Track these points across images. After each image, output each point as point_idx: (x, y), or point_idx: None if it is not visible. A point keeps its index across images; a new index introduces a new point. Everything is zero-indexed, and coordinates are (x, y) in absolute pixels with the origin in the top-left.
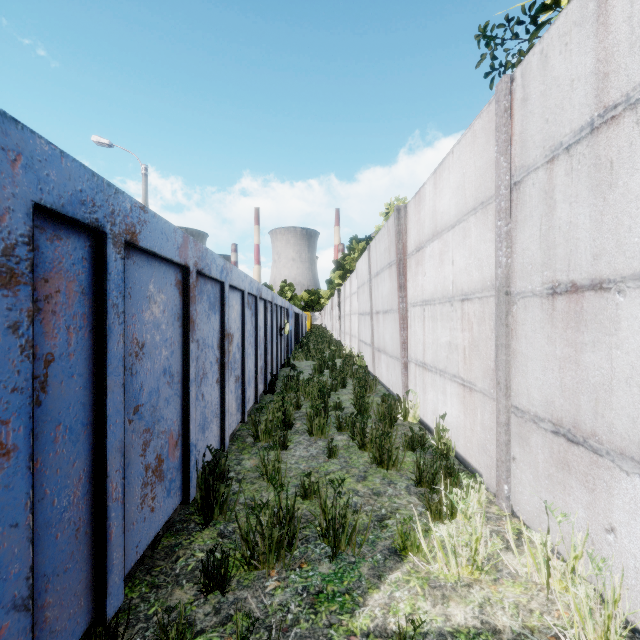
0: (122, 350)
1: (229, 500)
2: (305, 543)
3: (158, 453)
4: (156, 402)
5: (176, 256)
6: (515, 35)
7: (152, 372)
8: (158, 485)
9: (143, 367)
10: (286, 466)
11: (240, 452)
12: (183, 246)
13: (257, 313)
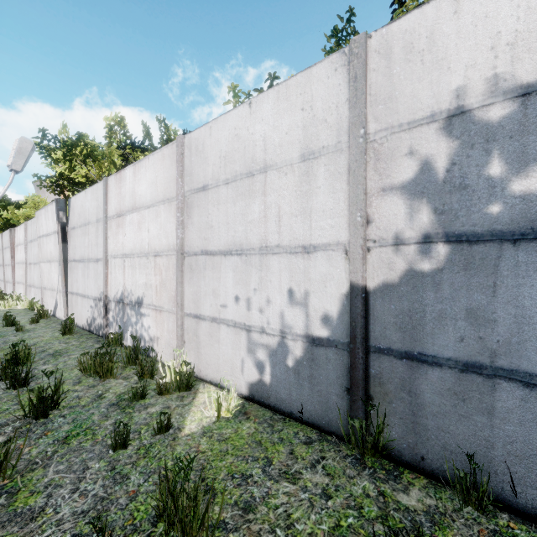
0: None
1: None
2: None
3: None
4: None
5: None
6: None
7: None
8: None
9: None
10: None
11: None
12: None
13: None
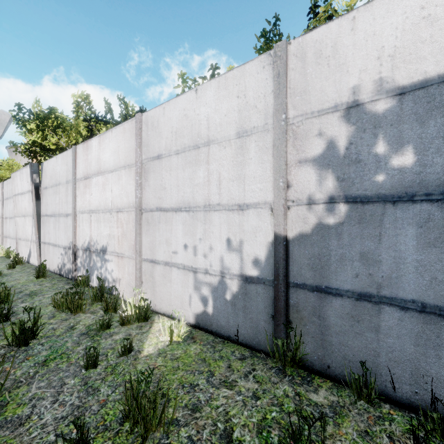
0: None
1: None
2: None
3: None
4: None
5: None
6: None
7: None
8: None
9: None
10: None
11: None
12: None
13: None
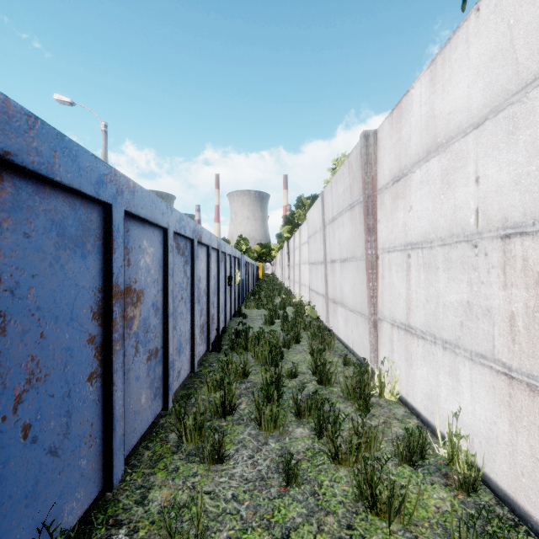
0: None
1: None
2: None
3: None
4: None
5: None
6: None
7: None
8: None
9: None
10: None
11: (152, 467)
12: None
13: (194, 260)
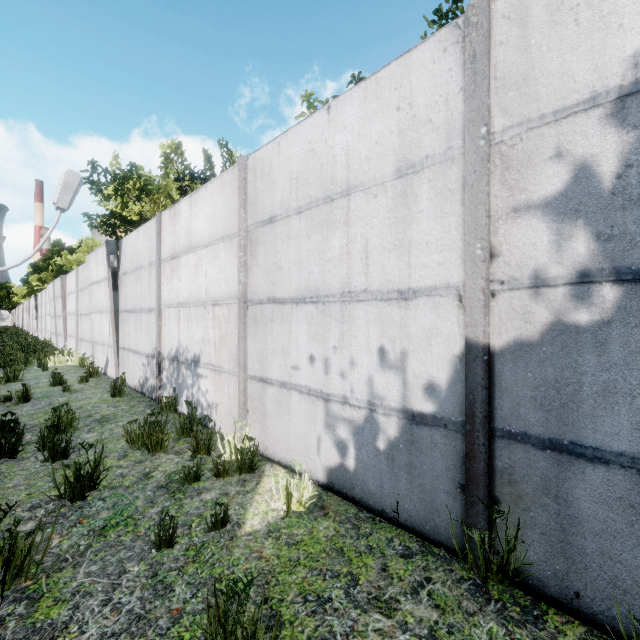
0: None
1: None
2: None
3: None
4: None
5: None
6: None
7: None
8: None
9: None
10: None
11: None
12: None
13: None
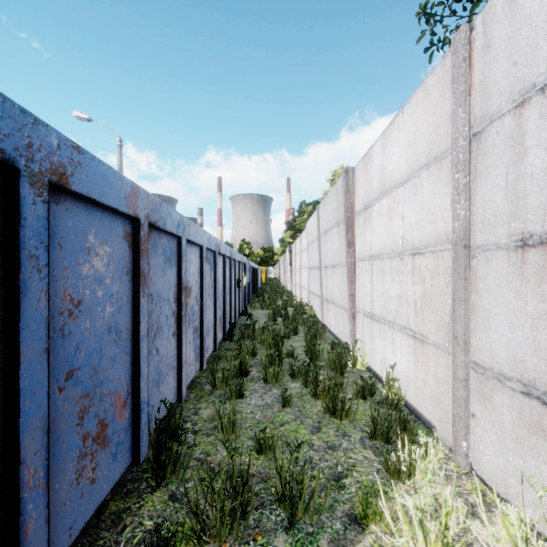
0: (45, 309)
1: (184, 455)
2: (260, 508)
3: (101, 418)
4: (98, 363)
5: (123, 206)
6: (453, 12)
7: (92, 331)
8: (101, 452)
9: (80, 326)
10: (241, 419)
11: (198, 400)
12: (132, 196)
13: (216, 267)
